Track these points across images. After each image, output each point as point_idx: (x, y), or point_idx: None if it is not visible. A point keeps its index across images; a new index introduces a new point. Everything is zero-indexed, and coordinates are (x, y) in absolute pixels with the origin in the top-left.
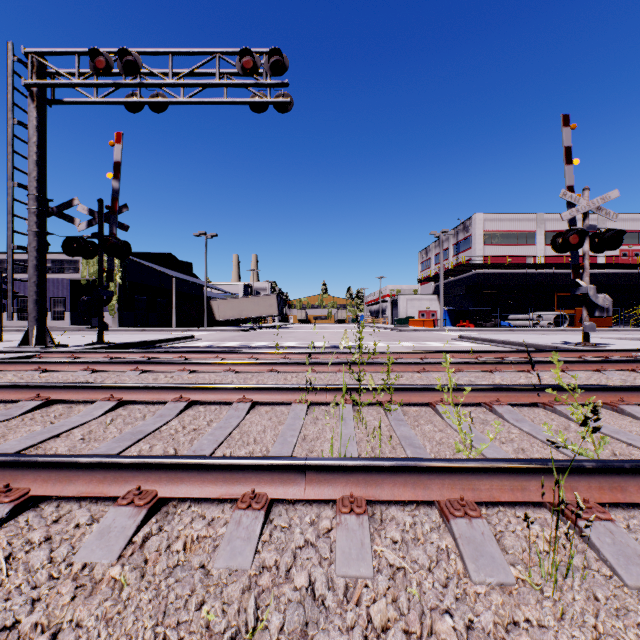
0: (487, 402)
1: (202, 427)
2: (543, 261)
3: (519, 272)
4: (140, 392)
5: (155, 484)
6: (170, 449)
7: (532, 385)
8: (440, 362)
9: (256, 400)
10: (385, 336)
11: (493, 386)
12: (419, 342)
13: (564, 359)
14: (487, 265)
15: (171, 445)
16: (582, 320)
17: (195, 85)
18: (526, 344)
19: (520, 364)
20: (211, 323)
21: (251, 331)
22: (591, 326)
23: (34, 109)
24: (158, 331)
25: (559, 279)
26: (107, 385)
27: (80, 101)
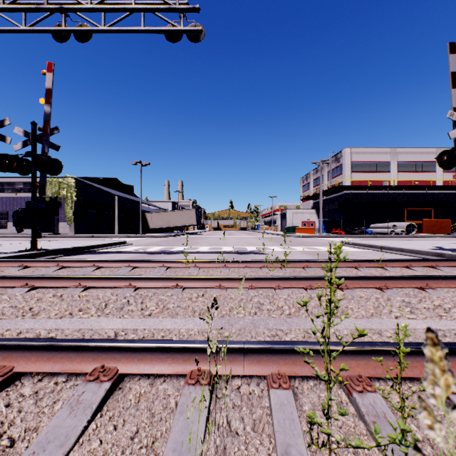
0: None
1: None
2: (396, 184)
3: (378, 192)
4: None
5: None
6: None
7: None
8: (363, 277)
9: (124, 372)
10: (280, 241)
11: None
12: (310, 247)
13: None
14: (354, 187)
15: None
16: None
17: (112, 10)
18: (407, 250)
19: (451, 279)
20: (147, 230)
21: (175, 237)
22: None
23: None
24: (103, 237)
25: (408, 197)
26: None
27: (9, 29)
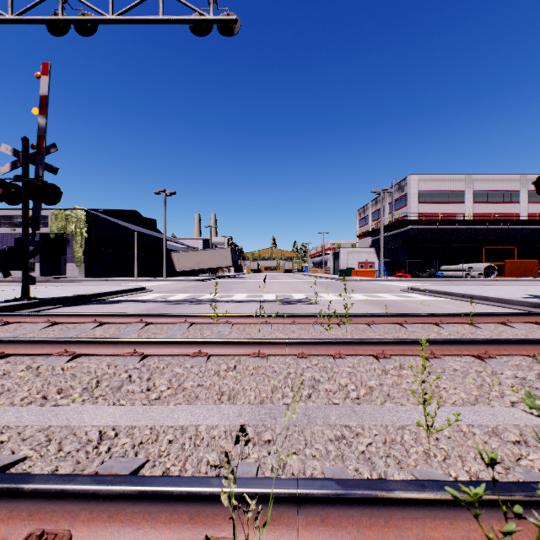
0: None
1: None
2: (471, 217)
3: (450, 227)
4: None
5: None
6: None
7: None
8: (454, 341)
9: None
10: (333, 287)
11: None
12: (371, 294)
13: None
14: (422, 221)
15: None
16: None
17: None
18: (494, 299)
19: None
20: (173, 273)
21: (206, 281)
22: None
23: None
24: (120, 281)
25: (486, 234)
26: None
27: None
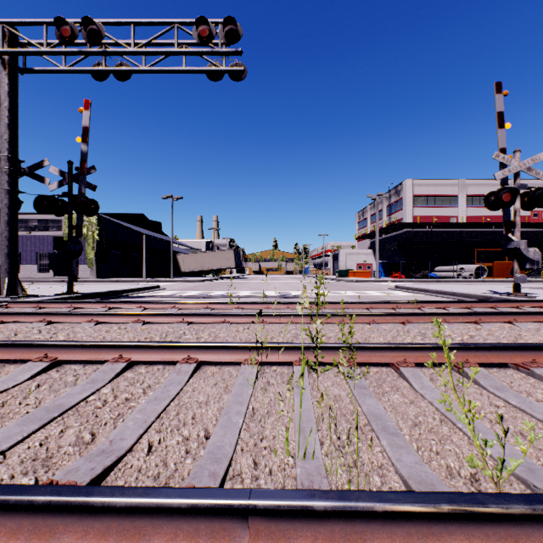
0: (454, 363)
1: (135, 397)
2: (464, 220)
3: (444, 230)
4: (77, 351)
5: (9, 538)
6: (84, 435)
7: (502, 344)
8: (389, 313)
9: (202, 360)
10: (329, 286)
11: (460, 345)
12: (360, 291)
13: (503, 309)
14: (416, 224)
15: (88, 428)
16: (513, 272)
17: (155, 53)
18: (459, 294)
19: (467, 315)
20: (178, 274)
21: (211, 281)
22: (522, 277)
23: (6, 76)
24: (130, 281)
25: (478, 236)
26: (41, 343)
27: (49, 69)
